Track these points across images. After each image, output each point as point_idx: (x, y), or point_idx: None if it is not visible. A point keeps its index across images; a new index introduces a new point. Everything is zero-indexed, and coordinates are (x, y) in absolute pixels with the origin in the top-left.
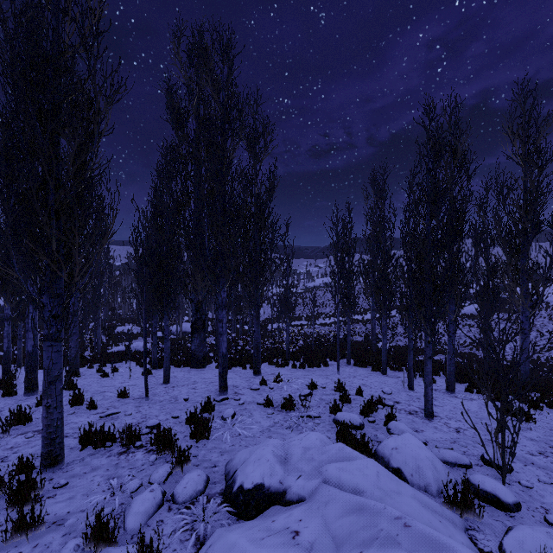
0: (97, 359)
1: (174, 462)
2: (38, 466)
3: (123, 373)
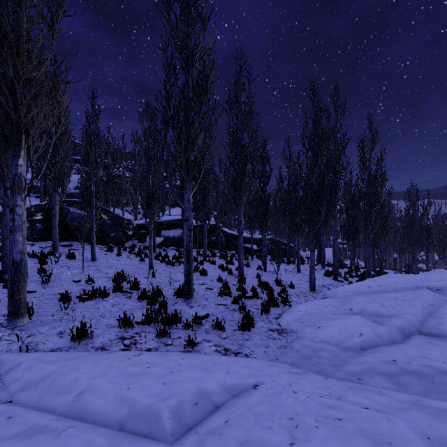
0: None
1: None
2: None
3: None
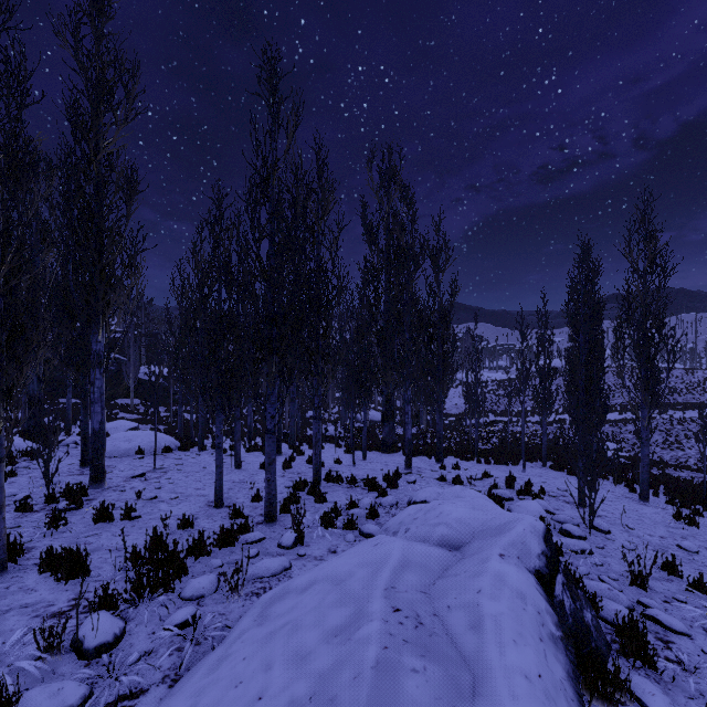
0: (302, 439)
1: (379, 492)
2: (309, 485)
3: (328, 451)
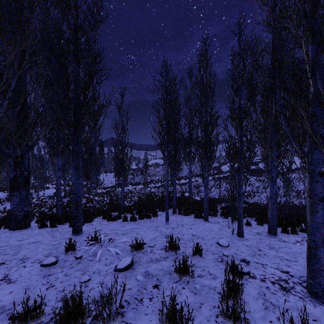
0: None
1: None
2: None
3: None
